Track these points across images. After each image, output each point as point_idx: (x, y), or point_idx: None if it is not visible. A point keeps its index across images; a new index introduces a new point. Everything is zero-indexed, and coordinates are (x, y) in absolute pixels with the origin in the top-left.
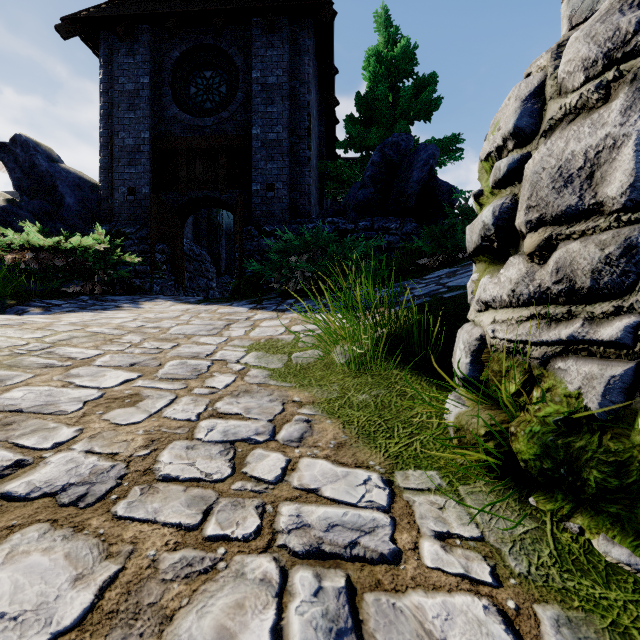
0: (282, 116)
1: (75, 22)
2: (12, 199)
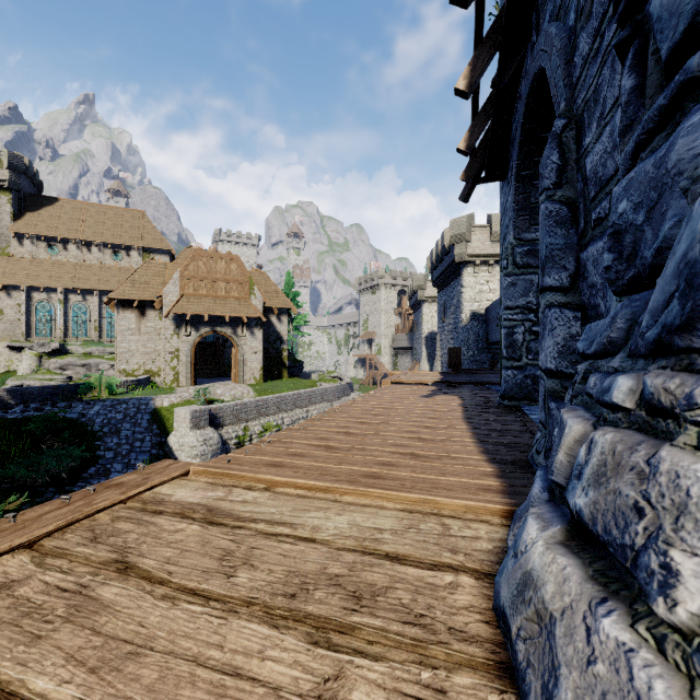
0: None
1: None
2: None
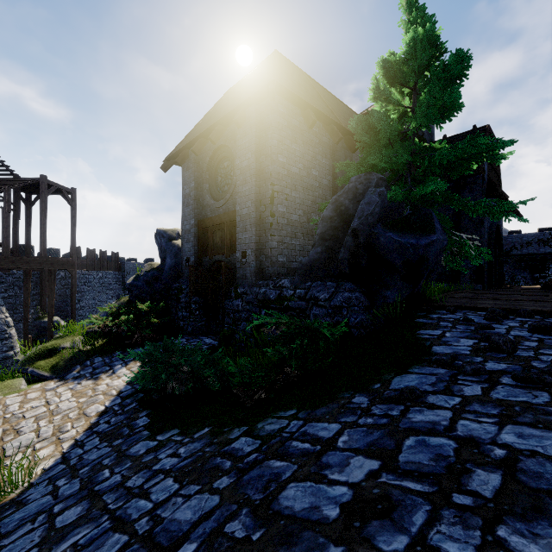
0: (251, 192)
1: (168, 160)
2: (137, 276)
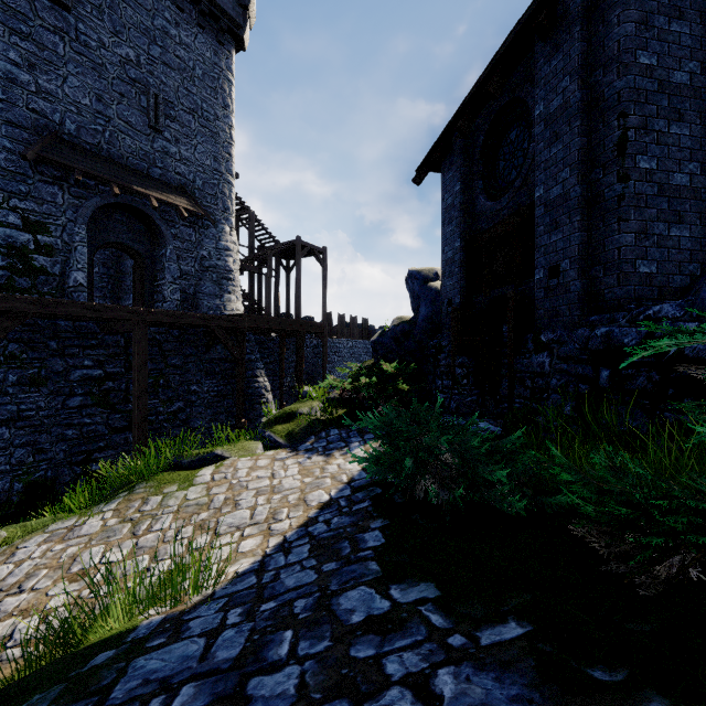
0: (569, 151)
1: (422, 167)
2: (383, 331)
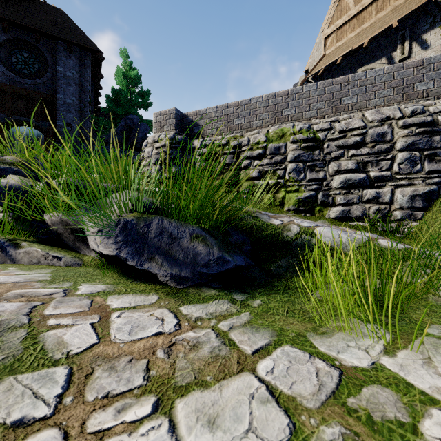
0: (76, 93)
1: None
2: None
